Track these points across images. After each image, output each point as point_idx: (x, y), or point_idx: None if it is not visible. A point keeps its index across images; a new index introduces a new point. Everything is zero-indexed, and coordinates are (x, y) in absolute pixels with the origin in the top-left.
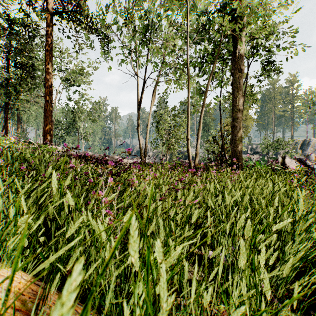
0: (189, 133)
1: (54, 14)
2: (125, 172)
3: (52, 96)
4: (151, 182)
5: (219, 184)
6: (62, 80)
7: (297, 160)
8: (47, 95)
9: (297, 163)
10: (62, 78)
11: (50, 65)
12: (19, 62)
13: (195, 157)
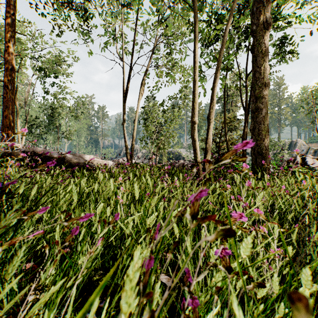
0: (196, 112)
1: None
2: None
3: (14, 80)
4: None
5: None
6: (37, 70)
7: None
8: (6, 79)
9: None
10: None
11: (11, 42)
12: None
13: (206, 154)
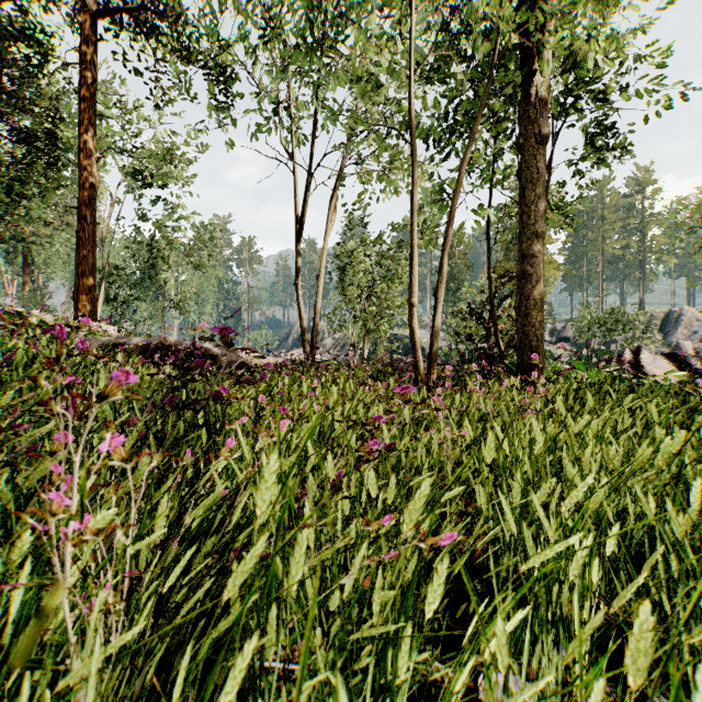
0: (415, 290)
1: (100, 14)
2: (217, 399)
3: (95, 206)
4: (275, 450)
5: (508, 437)
6: (125, 174)
7: (668, 356)
8: (83, 205)
9: (668, 363)
10: (127, 170)
11: (90, 134)
12: (20, 129)
13: (431, 350)
